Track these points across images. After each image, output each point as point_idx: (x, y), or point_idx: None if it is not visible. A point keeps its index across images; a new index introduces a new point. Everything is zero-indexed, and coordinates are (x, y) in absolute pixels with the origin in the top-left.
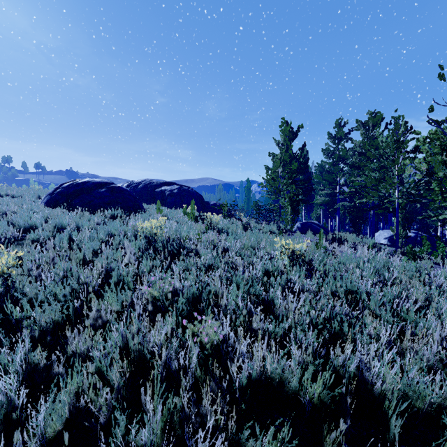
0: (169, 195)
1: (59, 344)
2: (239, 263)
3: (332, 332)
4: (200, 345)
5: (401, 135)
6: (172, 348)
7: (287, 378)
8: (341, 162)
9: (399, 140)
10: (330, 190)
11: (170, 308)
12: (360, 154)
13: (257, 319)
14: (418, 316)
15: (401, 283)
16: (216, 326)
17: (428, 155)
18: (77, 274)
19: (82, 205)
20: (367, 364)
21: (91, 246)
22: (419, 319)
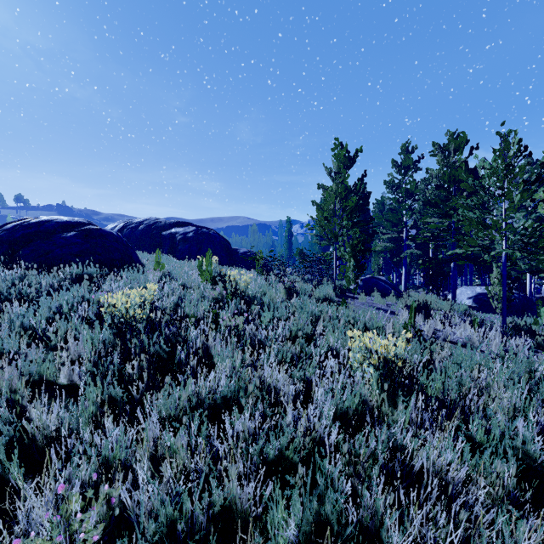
0: (181, 241)
1: None
2: (284, 389)
3: None
4: None
5: (512, 158)
6: None
7: None
8: (408, 198)
9: (511, 164)
10: (394, 233)
11: None
12: (437, 188)
13: None
14: None
15: None
16: None
17: None
18: None
19: (34, 258)
20: None
21: (4, 344)
22: None
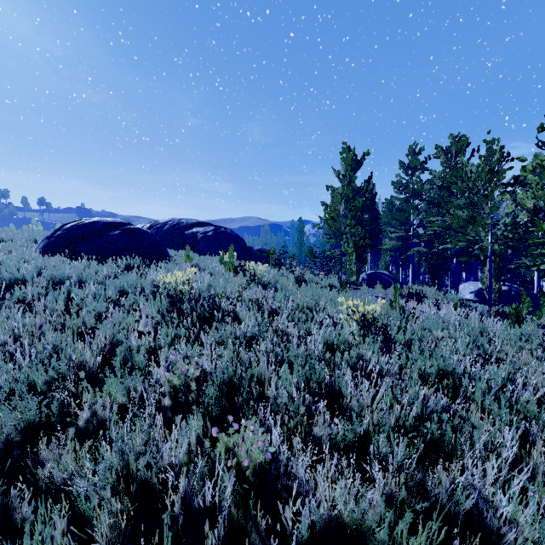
0: (202, 239)
1: (30, 461)
2: (292, 332)
3: (428, 439)
4: (237, 466)
5: (496, 163)
6: (196, 472)
7: (370, 528)
8: (415, 198)
9: (493, 169)
10: (401, 232)
11: (193, 407)
12: (440, 188)
13: (320, 422)
14: (543, 411)
15: (508, 359)
16: (260, 440)
17: (538, 188)
18: (68, 351)
19: (89, 252)
20: (484, 493)
21: (96, 307)
22: (539, 412)
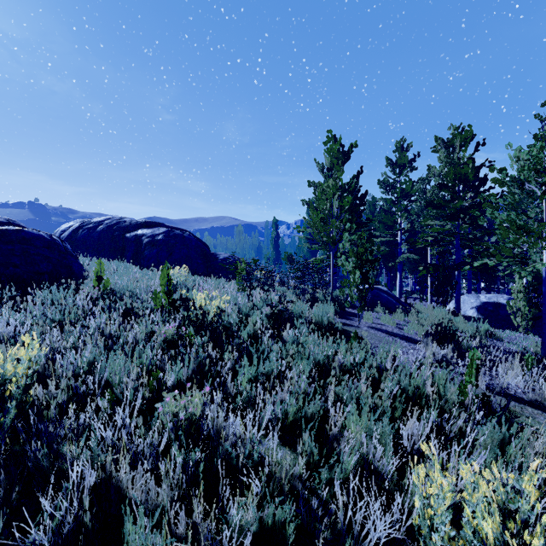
0: (148, 245)
1: None
2: None
3: None
4: None
5: None
6: None
7: None
8: (404, 199)
9: None
10: (387, 236)
11: None
12: (441, 187)
13: None
14: None
15: None
16: None
17: None
18: None
19: None
20: None
21: None
22: None
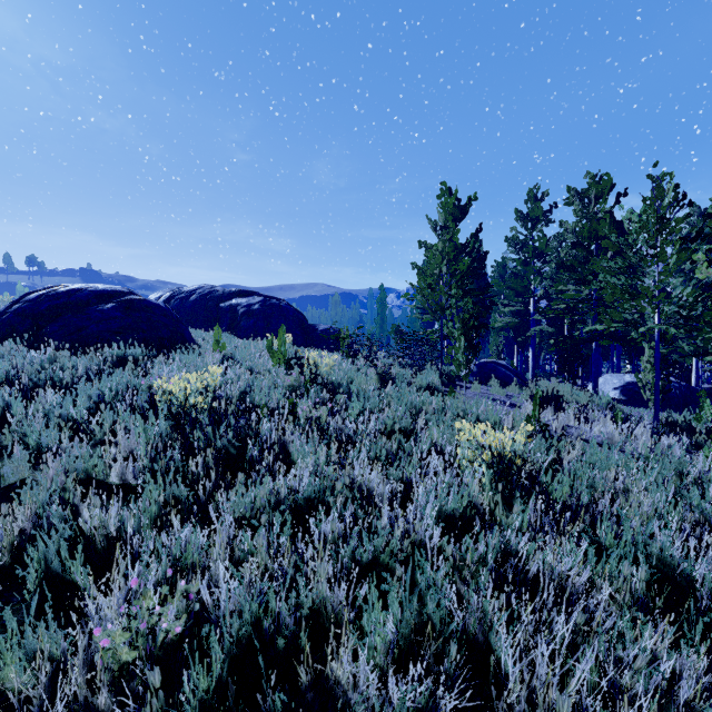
0: (244, 315)
1: None
2: (378, 488)
3: None
4: None
5: (666, 209)
6: None
7: None
8: (537, 259)
9: (665, 217)
10: (518, 305)
11: None
12: (574, 246)
13: None
14: None
15: None
16: None
17: None
18: None
19: (64, 336)
20: None
21: (41, 438)
22: None
